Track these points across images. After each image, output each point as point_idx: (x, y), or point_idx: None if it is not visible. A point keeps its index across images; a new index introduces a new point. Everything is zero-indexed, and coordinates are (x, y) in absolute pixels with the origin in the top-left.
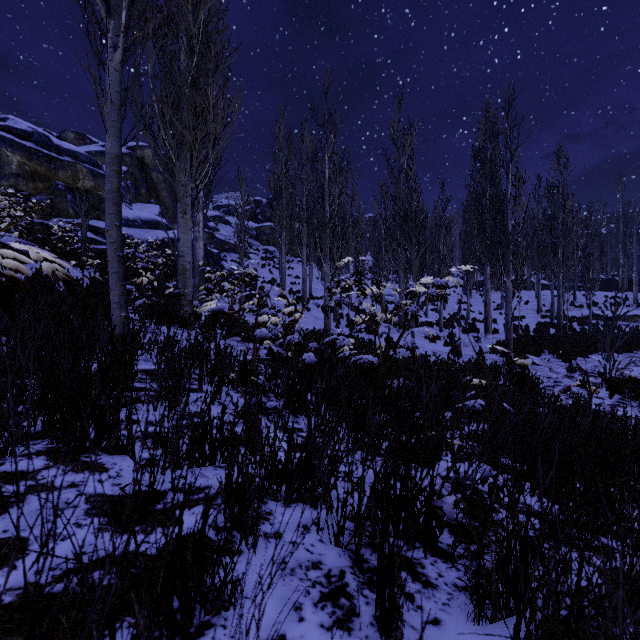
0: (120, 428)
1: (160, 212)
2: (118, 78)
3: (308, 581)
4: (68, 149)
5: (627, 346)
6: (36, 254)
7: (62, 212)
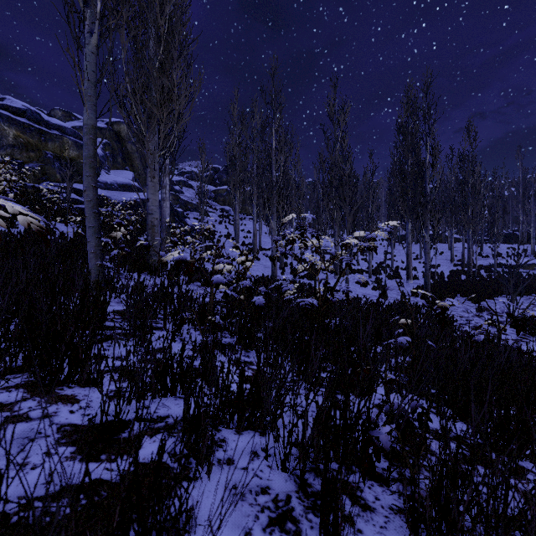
0: (91, 363)
1: (134, 177)
2: (94, 59)
3: (257, 506)
4: (56, 124)
5: (527, 290)
6: (12, 208)
7: (51, 177)
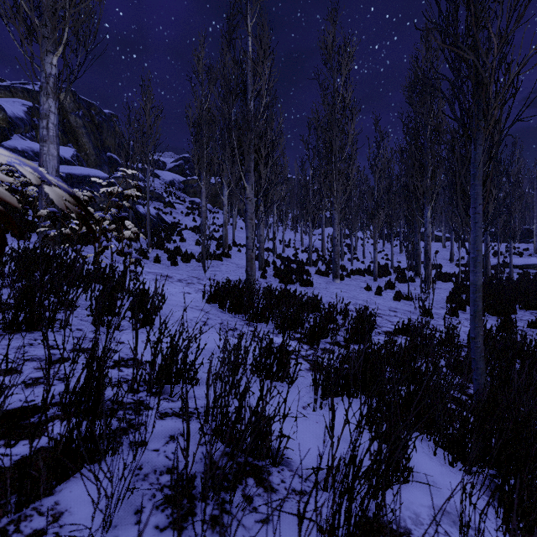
0: None
1: (75, 155)
2: None
3: None
4: None
5: None
6: None
7: None
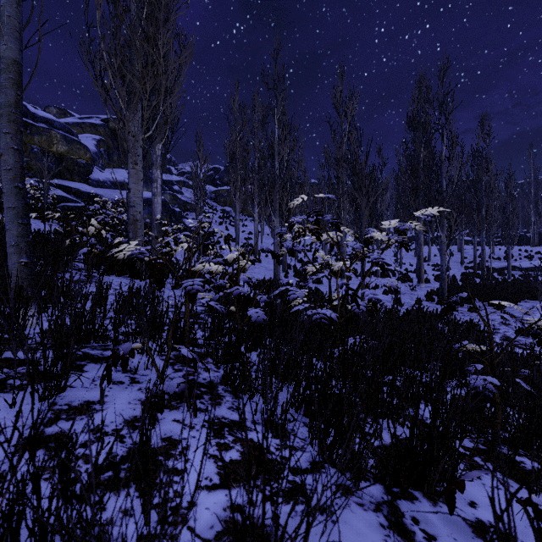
0: None
1: None
2: None
3: None
4: (43, 117)
5: None
6: None
7: (37, 173)
